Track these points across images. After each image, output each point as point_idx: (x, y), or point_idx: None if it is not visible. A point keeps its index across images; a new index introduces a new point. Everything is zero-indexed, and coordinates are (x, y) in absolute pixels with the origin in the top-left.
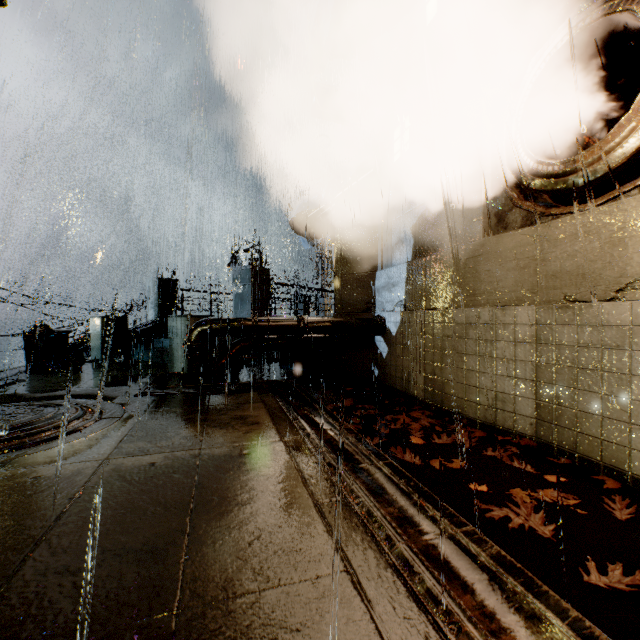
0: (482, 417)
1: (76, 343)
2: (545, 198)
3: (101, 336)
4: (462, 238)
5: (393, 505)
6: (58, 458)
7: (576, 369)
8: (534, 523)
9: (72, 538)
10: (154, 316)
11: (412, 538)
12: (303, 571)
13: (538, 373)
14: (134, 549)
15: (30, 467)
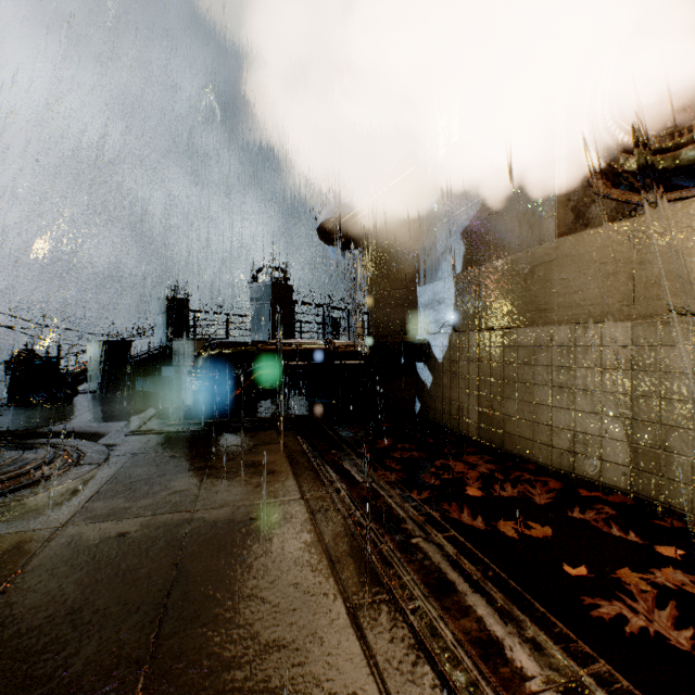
0: (556, 463)
1: (77, 372)
2: (637, 187)
3: (99, 363)
4: (528, 241)
5: (468, 615)
6: None
7: (692, 404)
8: (666, 629)
9: None
10: (162, 341)
11: (510, 688)
12: None
13: (634, 408)
14: None
15: None
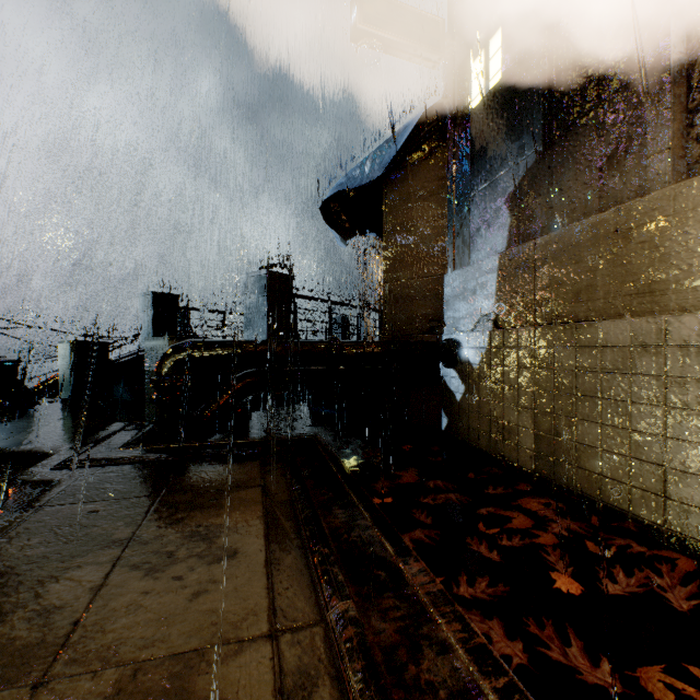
0: (675, 524)
1: None
2: None
3: (70, 367)
4: (617, 194)
5: None
6: None
7: None
8: None
9: None
10: None
11: None
12: None
13: None
14: None
15: None
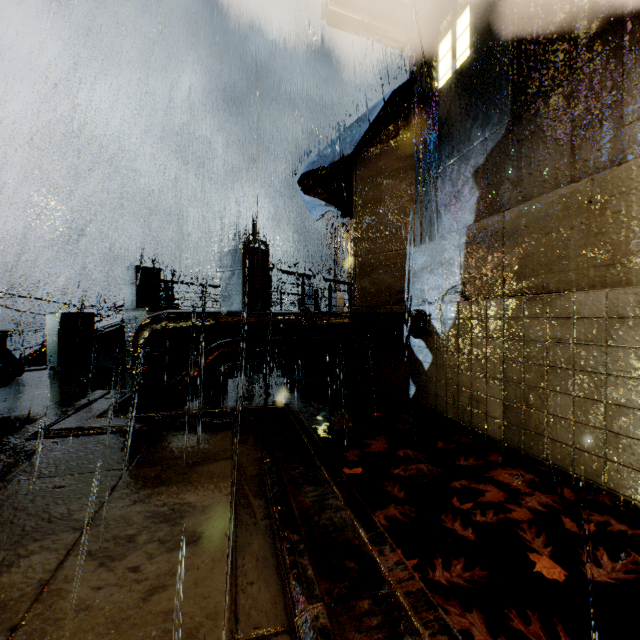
0: None
1: None
2: None
3: (57, 337)
4: (590, 165)
5: None
6: None
7: None
8: None
9: None
10: None
11: None
12: None
13: None
14: None
15: None
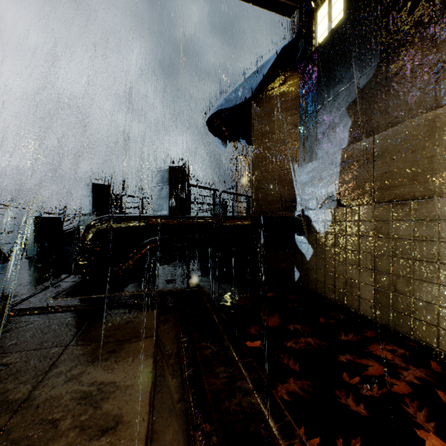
0: None
1: None
2: None
3: (33, 235)
4: None
5: None
6: None
7: None
8: None
9: None
10: None
11: None
12: None
13: None
14: None
15: None
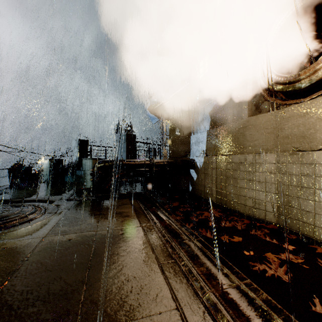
0: (247, 212)
1: (37, 172)
2: (281, 96)
3: (49, 169)
4: (236, 117)
5: (203, 266)
6: (18, 236)
7: (300, 187)
8: (281, 274)
9: (19, 286)
10: (76, 159)
11: (215, 287)
12: (151, 309)
13: (278, 189)
14: (54, 293)
15: (2, 241)
